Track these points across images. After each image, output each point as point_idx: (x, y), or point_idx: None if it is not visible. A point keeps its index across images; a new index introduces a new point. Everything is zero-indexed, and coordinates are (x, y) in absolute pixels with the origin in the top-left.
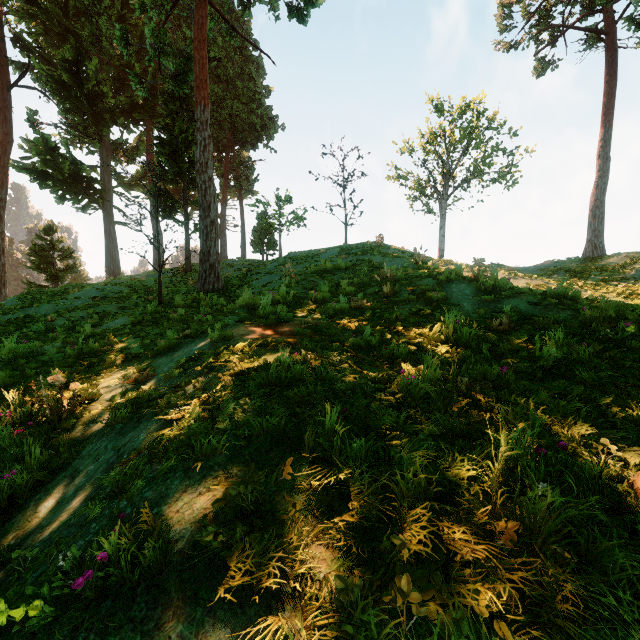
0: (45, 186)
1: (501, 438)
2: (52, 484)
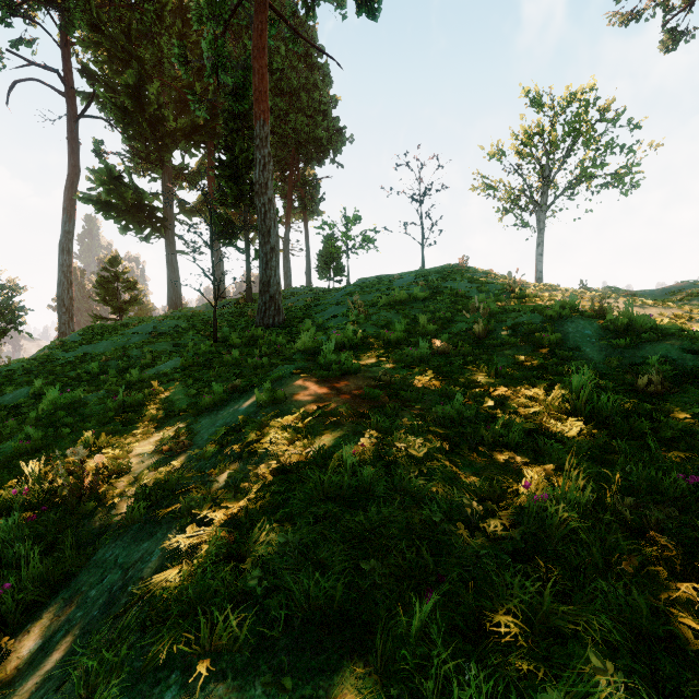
0: (109, 217)
1: None
2: (47, 609)
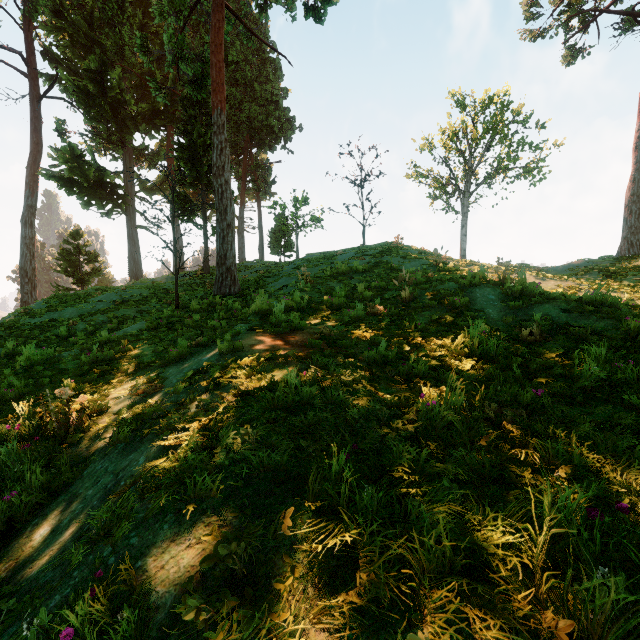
0: (72, 193)
1: (545, 498)
2: (50, 508)
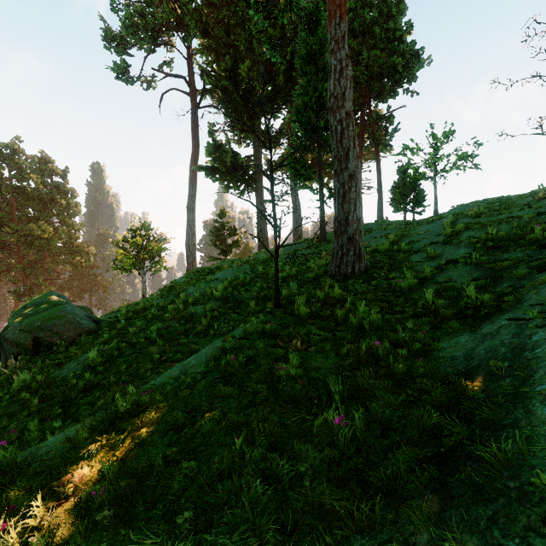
0: (215, 179)
1: None
2: None
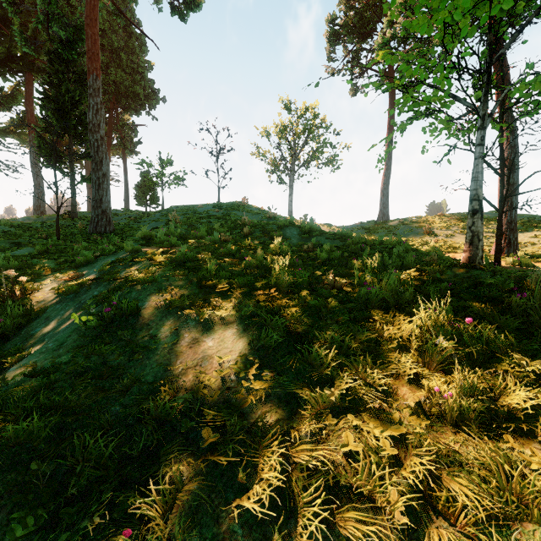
0: None
1: (276, 265)
2: (33, 324)
